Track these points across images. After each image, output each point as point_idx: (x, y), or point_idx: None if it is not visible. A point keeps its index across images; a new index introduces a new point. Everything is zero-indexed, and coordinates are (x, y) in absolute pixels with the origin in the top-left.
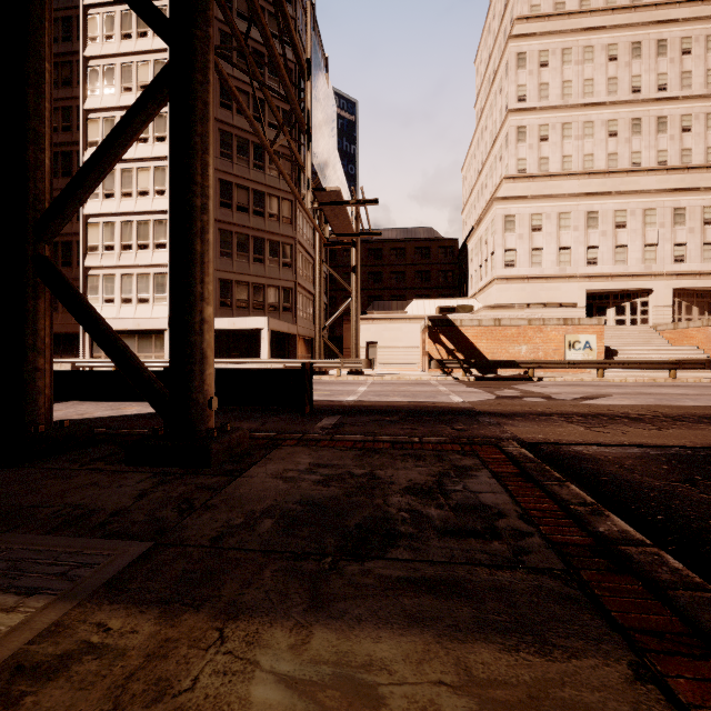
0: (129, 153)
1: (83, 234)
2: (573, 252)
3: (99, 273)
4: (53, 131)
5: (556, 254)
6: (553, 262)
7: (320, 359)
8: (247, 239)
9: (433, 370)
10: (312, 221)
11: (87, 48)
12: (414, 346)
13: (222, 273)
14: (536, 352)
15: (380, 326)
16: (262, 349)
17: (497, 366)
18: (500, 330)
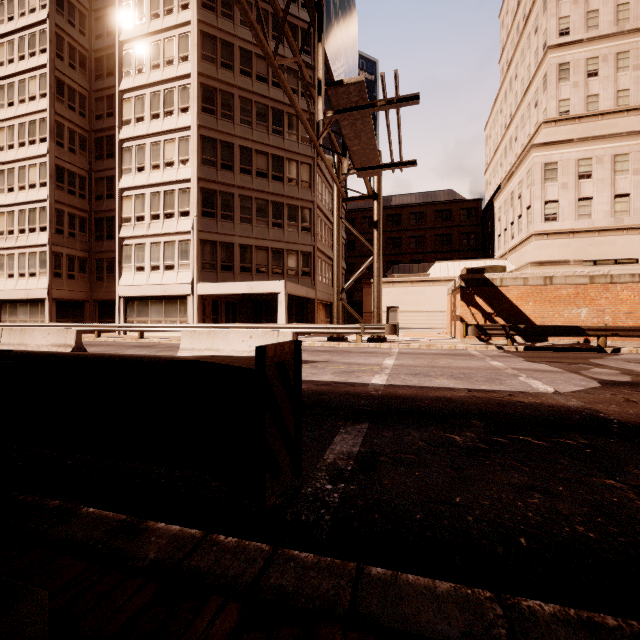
0: (157, 127)
1: (119, 207)
2: (633, 200)
3: (132, 243)
4: (100, 118)
5: (609, 204)
6: (606, 213)
7: (338, 324)
8: (266, 204)
9: (467, 337)
10: (329, 169)
11: (122, 33)
12: (438, 310)
13: (242, 239)
14: (600, 316)
15: (401, 289)
16: (279, 313)
17: (554, 333)
18: (552, 290)
